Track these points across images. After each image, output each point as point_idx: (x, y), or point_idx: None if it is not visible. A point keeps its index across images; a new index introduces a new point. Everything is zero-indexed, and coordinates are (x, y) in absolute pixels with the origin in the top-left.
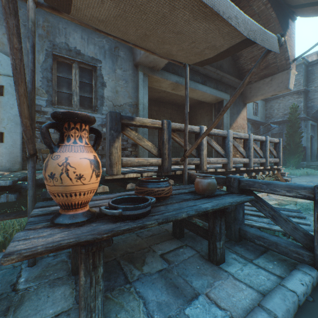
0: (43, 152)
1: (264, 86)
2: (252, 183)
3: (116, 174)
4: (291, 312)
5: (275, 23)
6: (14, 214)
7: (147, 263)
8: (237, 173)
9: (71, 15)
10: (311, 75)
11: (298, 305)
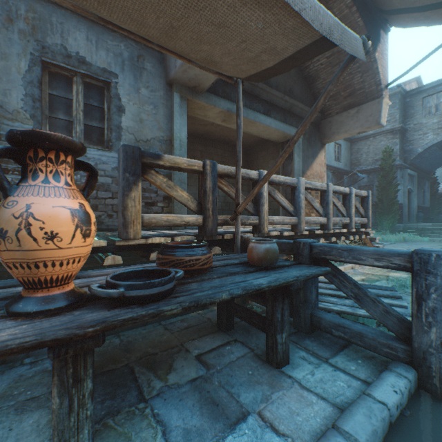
0: None
1: (348, 120)
2: (329, 249)
3: (133, 238)
4: (380, 434)
5: (362, 33)
6: None
7: (176, 368)
8: (312, 237)
9: None
10: (409, 108)
11: (389, 422)
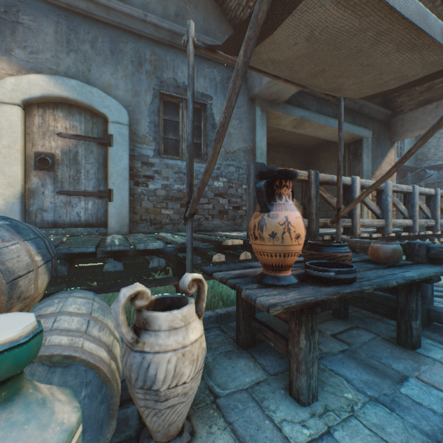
0: (150, 212)
1: (425, 116)
2: None
3: None
4: None
5: None
6: (155, 282)
7: (321, 342)
8: (394, 239)
9: (235, 56)
10: None
11: None
